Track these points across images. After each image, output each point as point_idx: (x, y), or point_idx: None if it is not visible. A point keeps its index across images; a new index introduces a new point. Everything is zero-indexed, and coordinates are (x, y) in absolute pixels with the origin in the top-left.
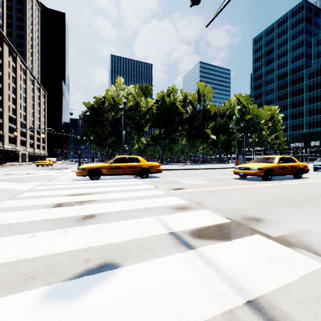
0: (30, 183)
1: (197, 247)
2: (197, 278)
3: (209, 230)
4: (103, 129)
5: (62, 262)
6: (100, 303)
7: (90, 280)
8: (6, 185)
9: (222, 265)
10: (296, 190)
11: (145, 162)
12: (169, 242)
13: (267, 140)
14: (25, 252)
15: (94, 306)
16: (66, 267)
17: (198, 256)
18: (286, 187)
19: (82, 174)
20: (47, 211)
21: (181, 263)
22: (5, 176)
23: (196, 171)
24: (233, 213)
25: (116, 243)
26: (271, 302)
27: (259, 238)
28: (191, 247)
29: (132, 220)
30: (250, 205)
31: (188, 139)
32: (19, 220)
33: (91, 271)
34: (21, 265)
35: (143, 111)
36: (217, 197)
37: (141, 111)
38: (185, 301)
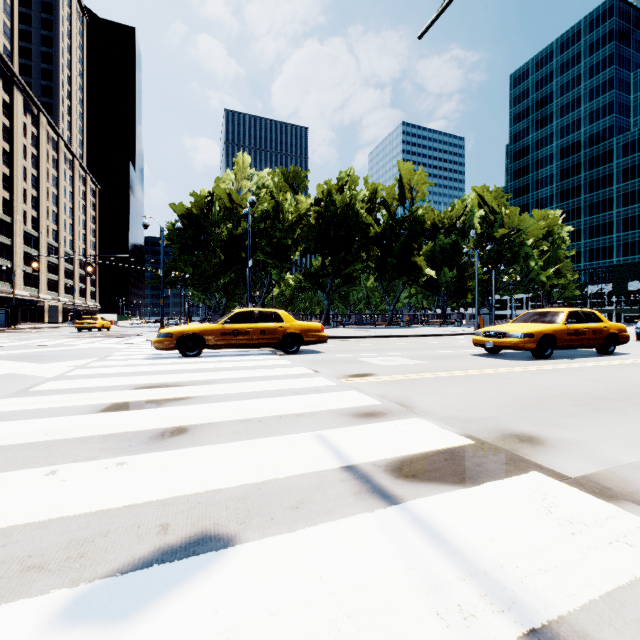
0: (62, 363)
1: (405, 499)
2: (409, 573)
3: (430, 462)
4: (210, 258)
5: (109, 532)
6: (184, 633)
7: (165, 575)
8: (13, 368)
9: (463, 542)
10: (606, 379)
11: (292, 321)
12: (343, 488)
13: (538, 278)
14: (30, 507)
15: (171, 639)
16: (117, 542)
17: (408, 520)
18: (584, 373)
19: (165, 345)
20: (88, 420)
21: (372, 535)
22: (14, 349)
23: (397, 340)
24: (479, 425)
25: (228, 488)
26: (584, 633)
27: (539, 481)
28: (391, 498)
29: (264, 439)
30: (512, 410)
31: (379, 276)
32: (27, 438)
33: (169, 553)
34: (19, 537)
35: (290, 221)
36: (442, 392)
37: (285, 220)
38: (383, 630)
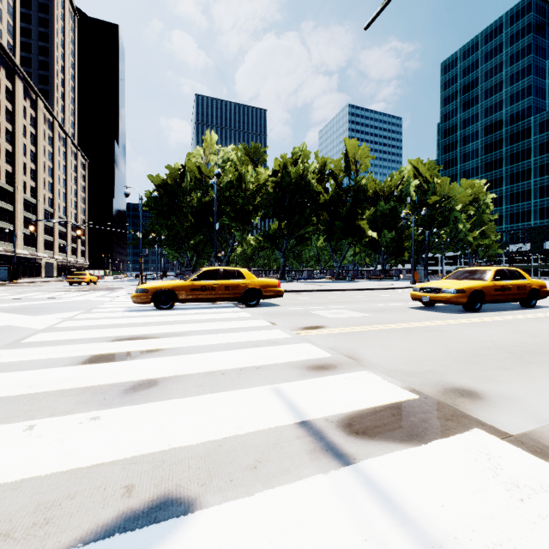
0: (52, 315)
1: (357, 459)
2: (365, 545)
3: (379, 417)
4: (182, 221)
5: (76, 494)
6: None
7: (126, 546)
8: (9, 320)
9: (415, 509)
10: (531, 332)
11: (253, 278)
12: (298, 445)
13: (466, 239)
14: (5, 466)
15: None
16: (83, 506)
17: (361, 483)
18: (511, 326)
19: (142, 299)
20: (69, 372)
21: (327, 500)
22: (12, 302)
23: (344, 293)
24: (422, 379)
25: (191, 445)
26: None
27: (483, 439)
28: (344, 457)
29: (226, 393)
30: (450, 363)
31: (328, 237)
32: (12, 391)
33: (132, 519)
34: None
35: (251, 190)
36: (386, 344)
37: (246, 189)
38: None
